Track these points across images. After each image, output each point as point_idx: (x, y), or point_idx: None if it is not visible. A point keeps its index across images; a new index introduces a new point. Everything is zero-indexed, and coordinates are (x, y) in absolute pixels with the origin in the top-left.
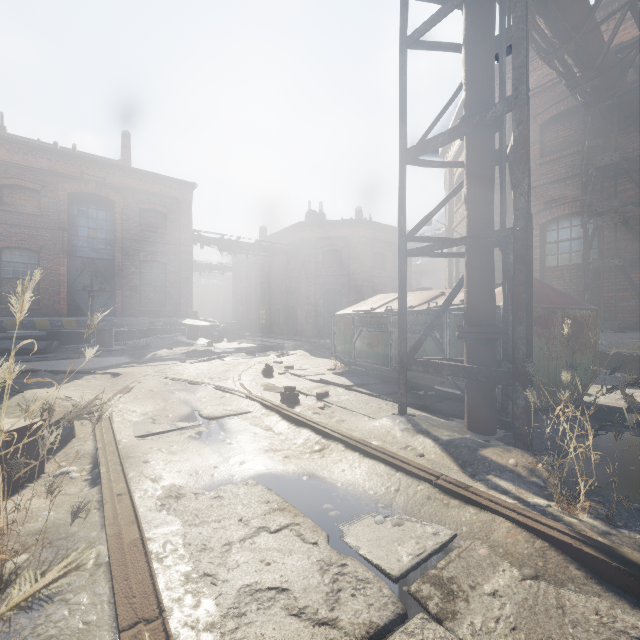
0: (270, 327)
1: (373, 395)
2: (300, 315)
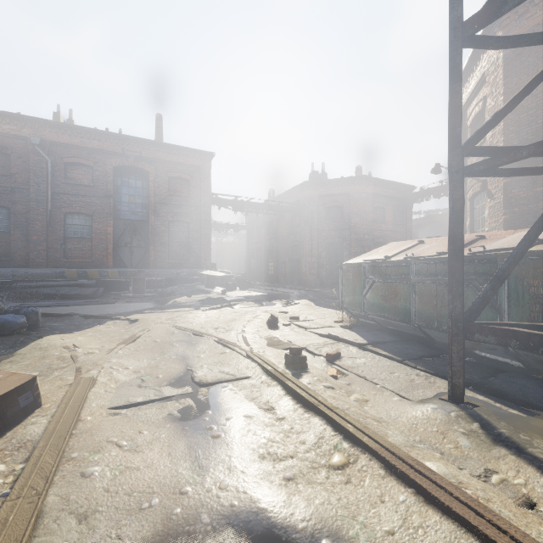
0: (277, 277)
1: (395, 359)
2: (304, 266)
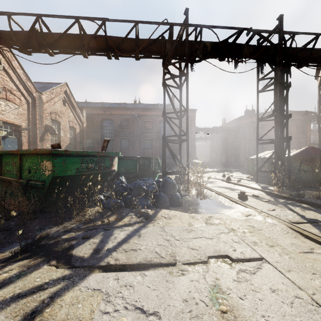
0: (227, 163)
1: (255, 182)
2: (241, 158)
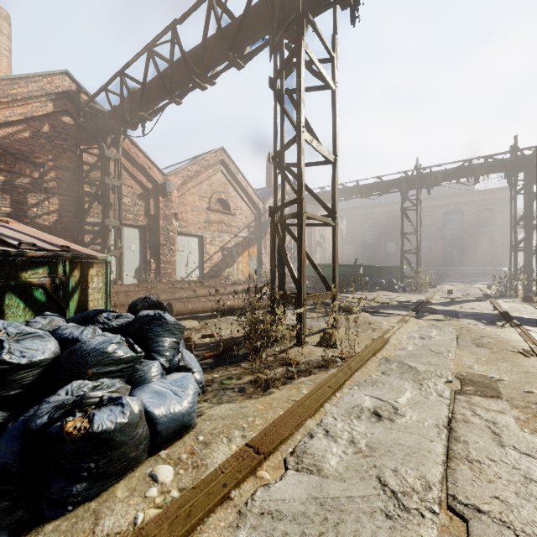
0: None
1: None
2: None
